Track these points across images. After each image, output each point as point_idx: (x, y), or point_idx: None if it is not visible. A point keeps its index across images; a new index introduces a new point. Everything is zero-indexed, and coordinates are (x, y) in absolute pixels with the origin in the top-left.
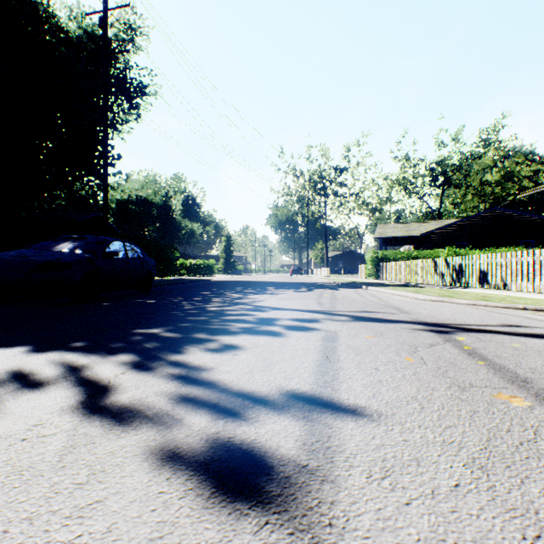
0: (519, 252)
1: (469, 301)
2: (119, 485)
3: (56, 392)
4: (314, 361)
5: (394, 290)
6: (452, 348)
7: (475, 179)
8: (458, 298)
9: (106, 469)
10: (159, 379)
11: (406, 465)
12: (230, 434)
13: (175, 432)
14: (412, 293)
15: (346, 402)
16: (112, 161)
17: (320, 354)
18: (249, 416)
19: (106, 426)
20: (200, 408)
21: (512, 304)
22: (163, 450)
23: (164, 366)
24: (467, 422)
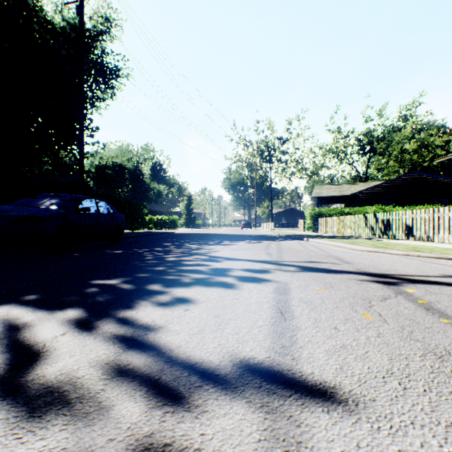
0: (441, 208)
1: (403, 252)
2: None
3: None
4: (269, 318)
5: (332, 241)
6: (406, 301)
7: (396, 148)
8: (392, 249)
9: None
10: (99, 342)
11: None
12: (167, 439)
13: (95, 433)
14: (349, 244)
15: (311, 379)
16: (91, 132)
17: (273, 310)
18: (194, 402)
19: (10, 421)
20: (136, 388)
21: (444, 255)
22: None
23: (110, 325)
24: None
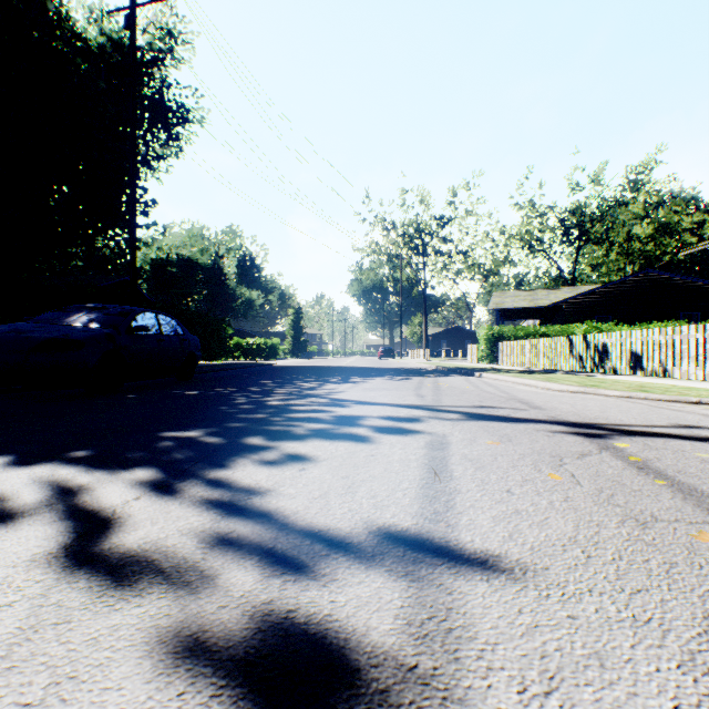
0: (685, 326)
1: (622, 392)
2: (95, 708)
3: (30, 529)
4: (417, 480)
5: (518, 377)
6: (613, 459)
7: (620, 233)
8: (606, 389)
9: (79, 674)
10: (188, 508)
11: (582, 666)
12: (290, 605)
13: (202, 600)
14: (543, 382)
15: (470, 547)
16: (145, 208)
17: (424, 469)
18: (321, 571)
19: (95, 589)
20: (245, 557)
21: (683, 397)
22: (179, 635)
23: (198, 488)
24: (663, 582)
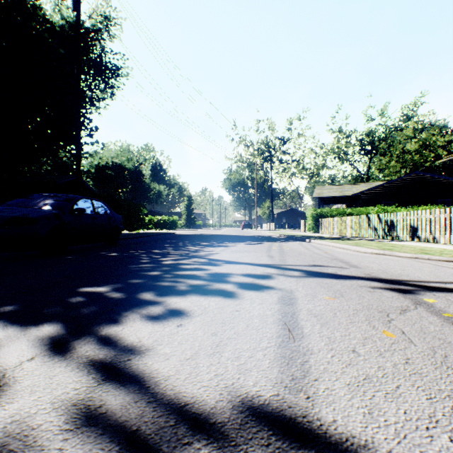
0: (448, 208)
1: (411, 254)
2: None
3: None
4: (275, 337)
5: (336, 243)
6: (429, 314)
7: (398, 148)
8: (399, 252)
9: None
10: (71, 372)
11: None
12: None
13: None
14: (354, 246)
15: (334, 431)
16: (90, 132)
17: (279, 325)
18: None
19: None
20: (104, 448)
21: None
22: None
23: (88, 346)
24: None
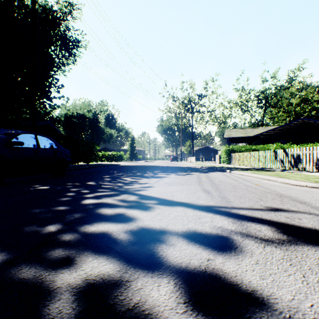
0: None
1: None
2: None
3: None
4: None
5: (258, 174)
6: None
7: (284, 102)
8: None
9: None
10: None
11: None
12: None
13: None
14: (281, 178)
15: None
16: (58, 89)
17: None
18: None
19: None
20: None
21: None
22: None
23: None
24: None
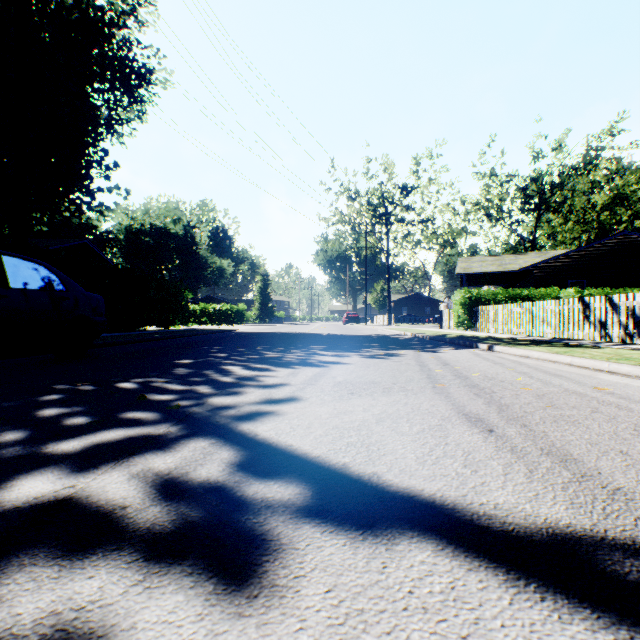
0: None
1: None
2: None
3: None
4: None
5: (574, 356)
6: None
7: (578, 202)
8: None
9: None
10: None
11: None
12: None
13: None
14: None
15: None
16: (106, 171)
17: None
18: None
19: None
20: None
21: None
22: None
23: None
24: None
